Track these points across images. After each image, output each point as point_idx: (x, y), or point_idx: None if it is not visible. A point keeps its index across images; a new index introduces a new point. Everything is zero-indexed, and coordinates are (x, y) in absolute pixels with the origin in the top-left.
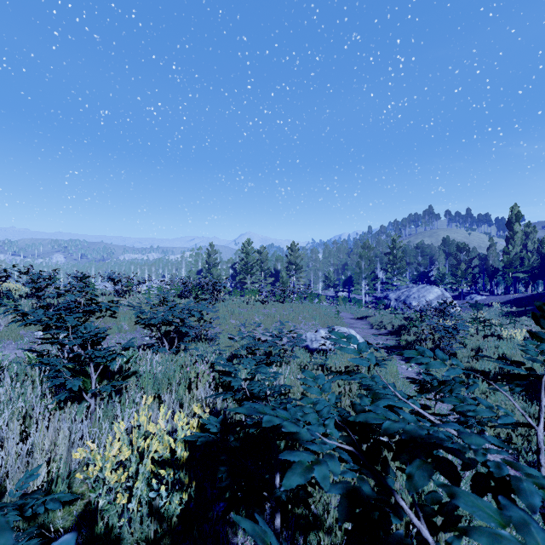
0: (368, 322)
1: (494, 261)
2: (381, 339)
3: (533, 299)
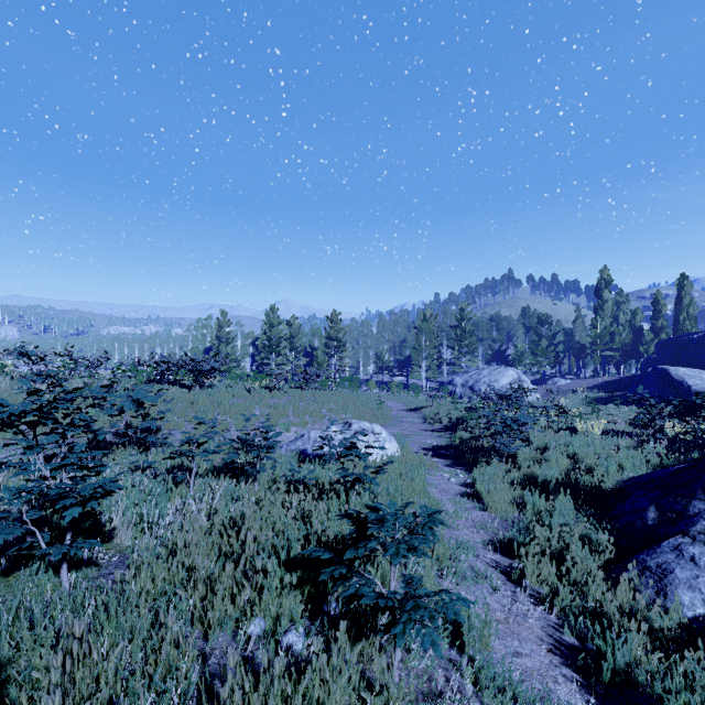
0: (422, 414)
1: (581, 336)
2: (431, 437)
3: (624, 382)
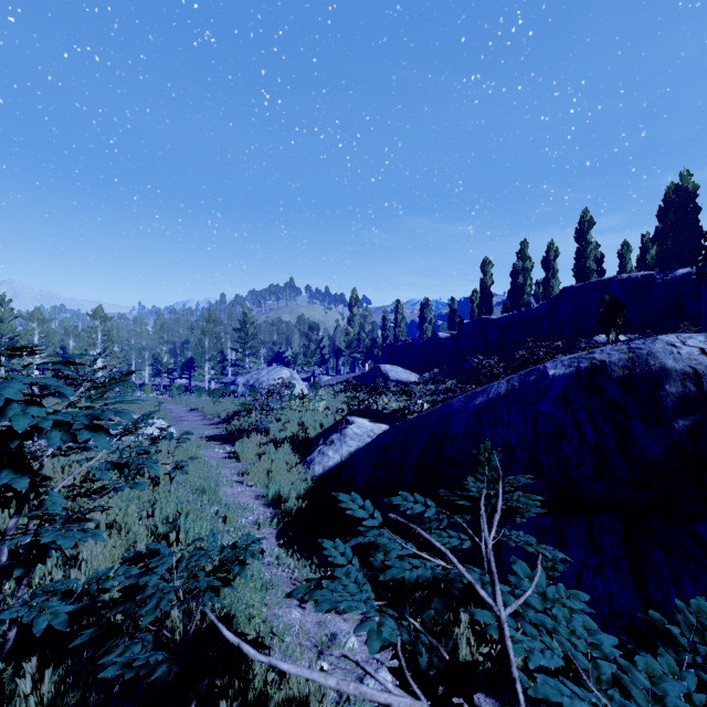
0: (203, 413)
1: (340, 341)
2: (209, 428)
3: (363, 377)
